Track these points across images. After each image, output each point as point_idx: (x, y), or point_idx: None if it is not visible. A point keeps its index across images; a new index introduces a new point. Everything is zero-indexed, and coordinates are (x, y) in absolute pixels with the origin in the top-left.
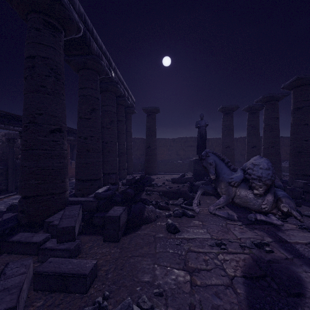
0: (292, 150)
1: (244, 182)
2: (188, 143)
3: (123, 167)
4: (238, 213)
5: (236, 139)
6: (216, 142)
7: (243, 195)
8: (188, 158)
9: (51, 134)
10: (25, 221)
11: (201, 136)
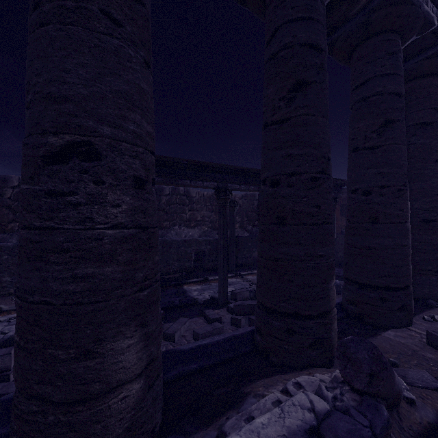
0: None
1: None
2: None
3: (435, 265)
4: None
5: None
6: None
7: None
8: None
9: (45, 168)
10: None
11: None
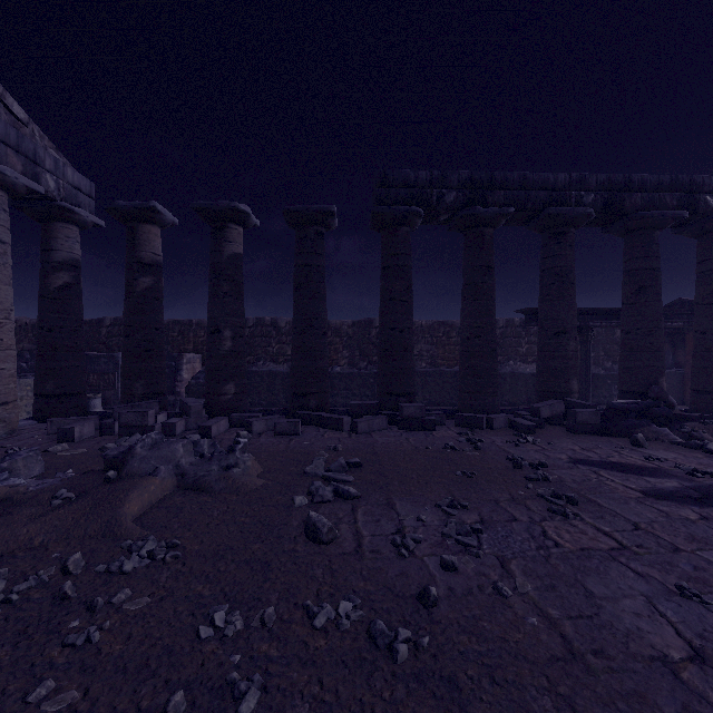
0: None
1: None
2: None
3: None
4: None
5: None
6: None
7: None
8: None
9: (554, 337)
10: None
11: None
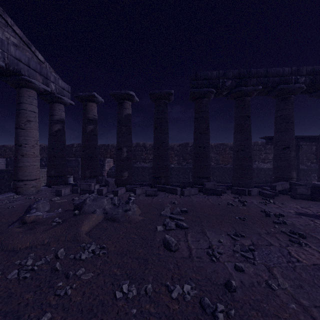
0: None
1: None
2: None
3: None
4: None
5: None
6: None
7: None
8: None
9: (282, 150)
10: None
11: None
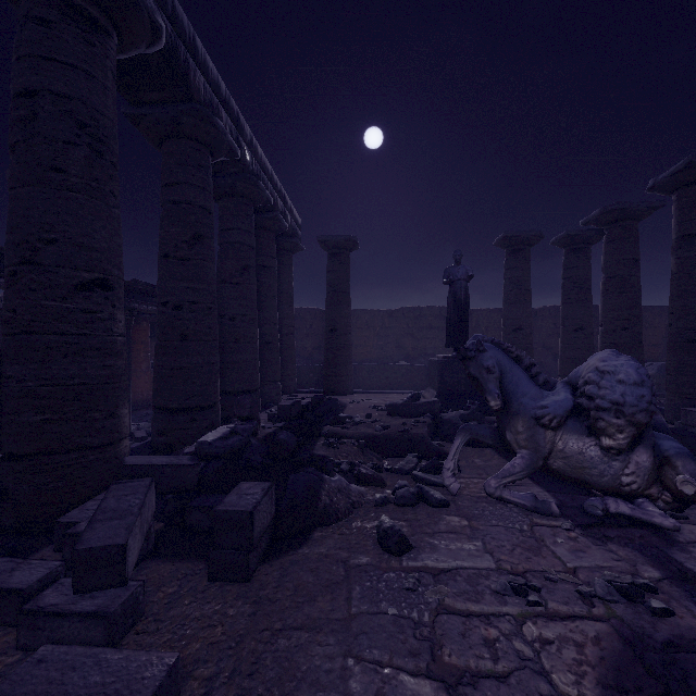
0: (676, 336)
1: (576, 416)
2: (424, 320)
3: (272, 376)
4: (557, 494)
5: (534, 311)
6: (489, 318)
7: (573, 450)
8: (424, 355)
9: (79, 293)
10: (11, 519)
11: (457, 303)
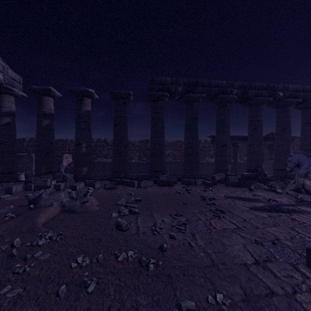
0: None
1: None
2: None
3: None
4: None
5: None
6: None
7: (307, 184)
8: None
9: (221, 147)
10: None
11: None
